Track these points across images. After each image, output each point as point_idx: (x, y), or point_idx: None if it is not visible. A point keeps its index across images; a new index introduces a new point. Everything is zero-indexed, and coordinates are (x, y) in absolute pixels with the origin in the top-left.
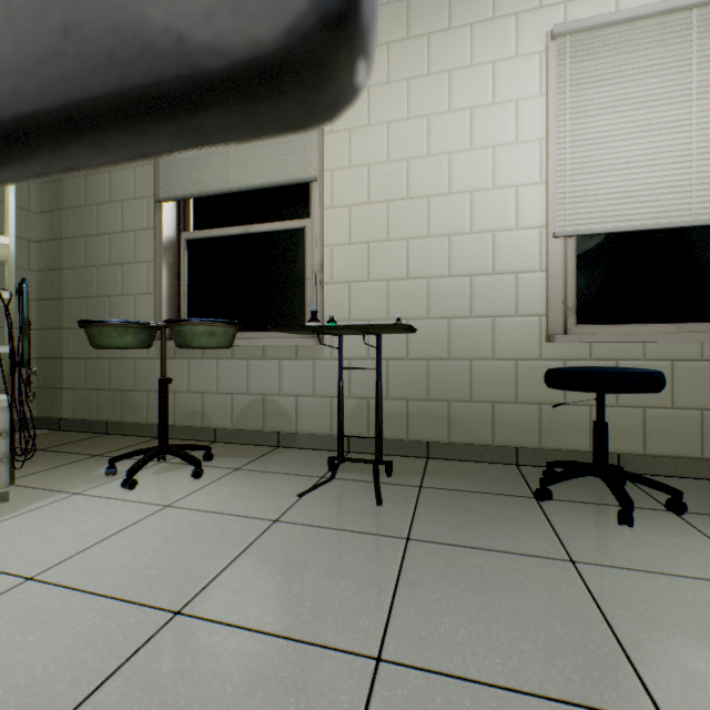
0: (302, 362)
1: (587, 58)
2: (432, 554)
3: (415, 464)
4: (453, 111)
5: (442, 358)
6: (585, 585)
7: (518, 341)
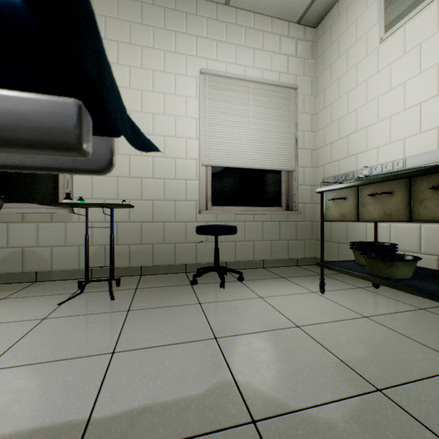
0: (56, 224)
1: (215, 87)
2: (140, 313)
3: (134, 279)
4: (155, 92)
5: (149, 221)
6: (202, 309)
7: (187, 213)
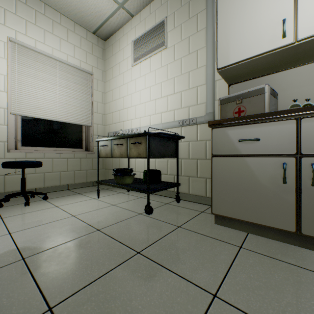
0: None
1: (25, 56)
2: None
3: None
4: None
5: None
6: (3, 221)
7: None
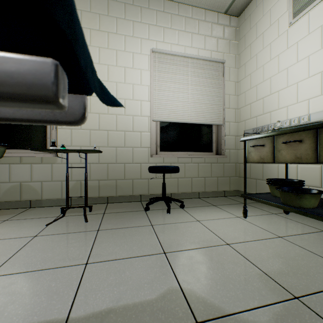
0: (45, 165)
1: (162, 62)
2: (107, 232)
3: (102, 206)
4: (118, 66)
5: (113, 163)
6: (154, 230)
7: (141, 156)
